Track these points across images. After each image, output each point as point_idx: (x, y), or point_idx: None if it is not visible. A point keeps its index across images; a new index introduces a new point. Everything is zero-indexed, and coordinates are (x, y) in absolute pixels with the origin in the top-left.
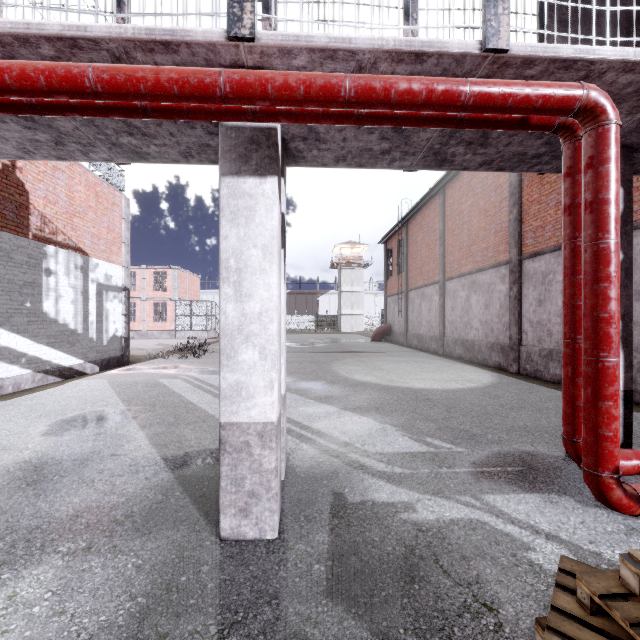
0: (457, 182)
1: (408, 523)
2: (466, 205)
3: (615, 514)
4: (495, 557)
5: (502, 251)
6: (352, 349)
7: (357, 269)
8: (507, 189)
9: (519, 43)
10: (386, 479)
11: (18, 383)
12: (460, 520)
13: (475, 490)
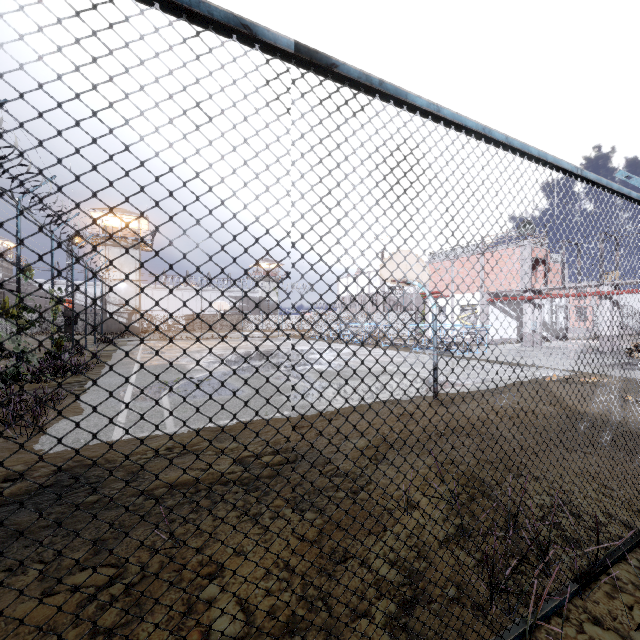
0: None
1: None
2: None
3: None
4: None
5: None
6: None
7: None
8: None
9: None
10: None
11: None
12: None
13: None
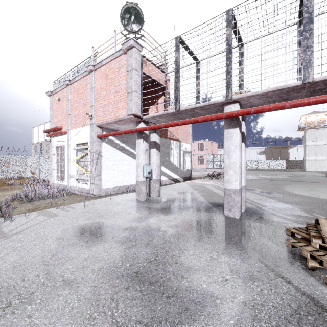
0: None
1: (281, 225)
2: None
3: None
4: None
5: None
6: (305, 180)
7: (320, 129)
8: None
9: (319, 77)
10: (281, 218)
11: (165, 182)
12: None
13: None
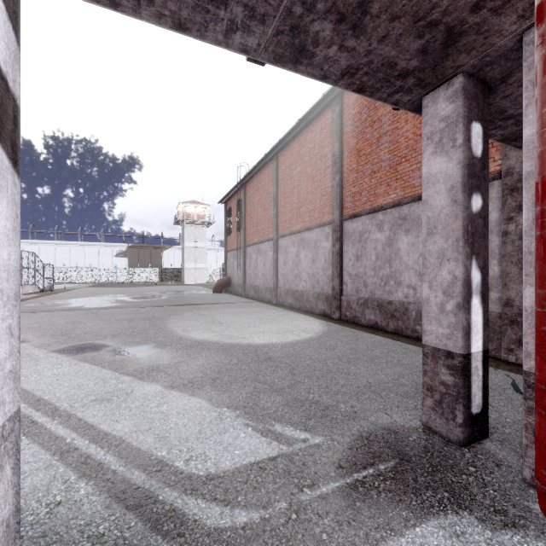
0: (288, 150)
1: None
2: (296, 171)
3: (532, 539)
4: None
5: (326, 213)
6: (193, 301)
7: (200, 227)
8: (331, 158)
9: None
10: None
11: None
12: None
13: (359, 540)
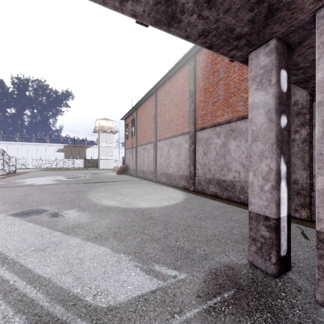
0: (163, 88)
1: None
2: (168, 101)
3: None
4: None
5: (186, 126)
6: (104, 180)
7: (109, 134)
8: (188, 94)
9: None
10: None
11: None
12: None
13: None
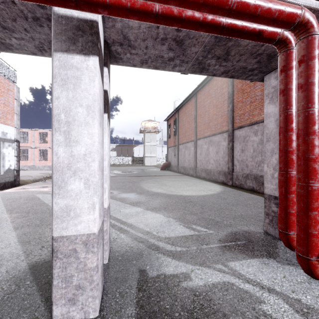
0: (203, 91)
1: (187, 290)
2: (207, 102)
3: (299, 269)
4: (243, 312)
5: (224, 125)
6: (151, 174)
7: (153, 134)
8: (227, 95)
9: None
10: (172, 256)
11: None
12: (218, 283)
13: (223, 259)
